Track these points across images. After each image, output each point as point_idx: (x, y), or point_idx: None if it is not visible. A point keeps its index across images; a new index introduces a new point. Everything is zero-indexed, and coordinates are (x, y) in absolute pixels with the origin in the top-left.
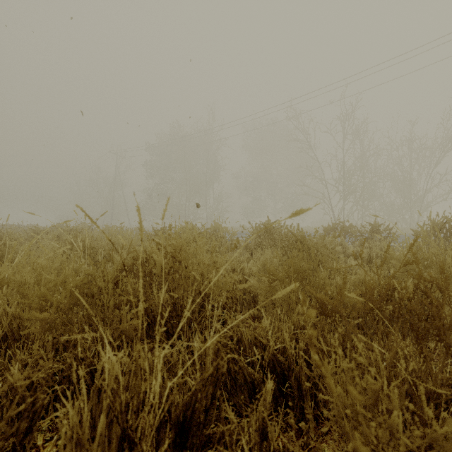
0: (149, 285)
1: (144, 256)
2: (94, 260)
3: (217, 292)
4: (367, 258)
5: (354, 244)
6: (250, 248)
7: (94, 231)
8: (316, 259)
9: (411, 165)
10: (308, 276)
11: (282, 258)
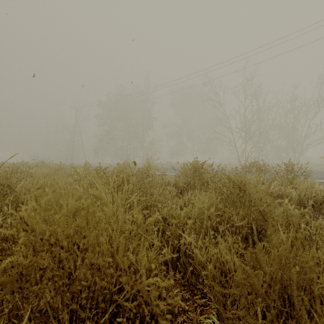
0: (29, 276)
1: (14, 232)
2: (16, 205)
3: (141, 291)
4: (297, 200)
5: (269, 180)
6: (179, 186)
7: (29, 171)
8: (258, 208)
9: (294, 118)
10: (312, 282)
11: (218, 204)
